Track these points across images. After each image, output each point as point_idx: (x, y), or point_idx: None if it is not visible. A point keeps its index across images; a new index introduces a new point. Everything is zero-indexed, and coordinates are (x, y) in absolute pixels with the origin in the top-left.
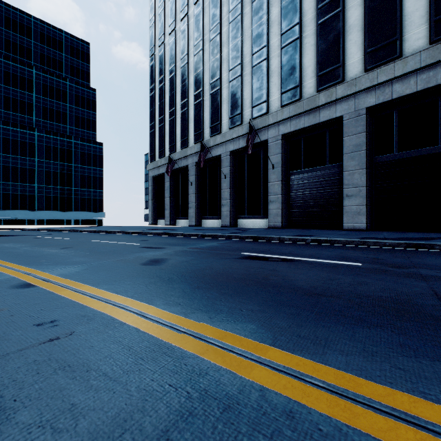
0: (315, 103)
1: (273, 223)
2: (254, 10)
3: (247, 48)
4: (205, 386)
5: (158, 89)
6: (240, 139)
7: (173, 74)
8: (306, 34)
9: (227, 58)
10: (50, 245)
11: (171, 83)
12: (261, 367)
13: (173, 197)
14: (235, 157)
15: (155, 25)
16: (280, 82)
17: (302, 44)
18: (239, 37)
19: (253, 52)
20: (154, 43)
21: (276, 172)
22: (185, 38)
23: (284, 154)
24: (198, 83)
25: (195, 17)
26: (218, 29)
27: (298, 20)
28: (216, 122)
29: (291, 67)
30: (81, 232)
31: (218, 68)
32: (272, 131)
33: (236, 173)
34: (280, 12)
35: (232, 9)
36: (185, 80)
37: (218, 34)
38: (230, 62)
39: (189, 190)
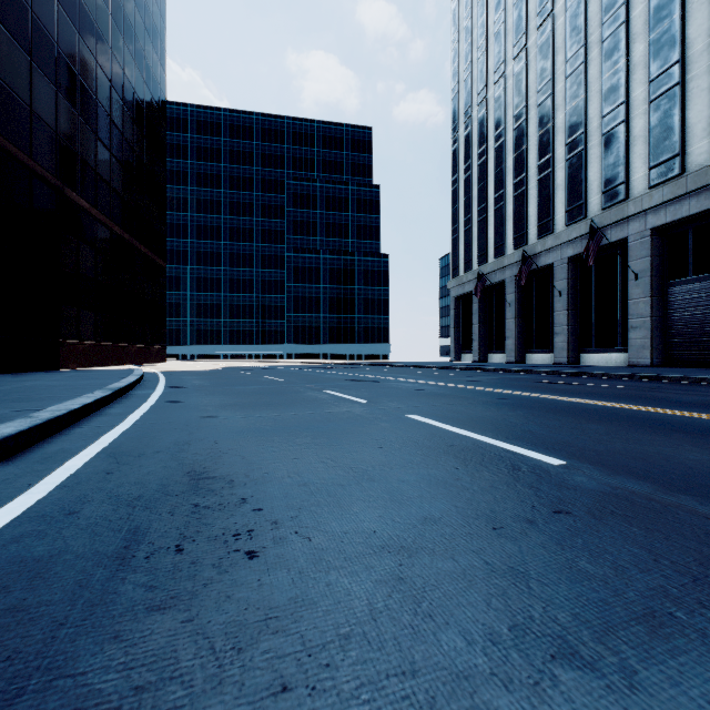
0: (706, 178)
1: (635, 359)
2: (605, 54)
3: (593, 109)
4: (494, 392)
5: (463, 180)
6: (583, 239)
7: (484, 158)
8: (693, 75)
9: (562, 127)
10: (392, 373)
11: (480, 170)
12: (509, 392)
13: (484, 323)
14: (576, 264)
15: (458, 96)
16: (647, 151)
17: (686, 91)
18: (581, 95)
19: (604, 113)
20: (457, 120)
21: (641, 284)
22: (501, 107)
23: (657, 257)
24: (519, 167)
25: (515, 77)
26: (548, 88)
27: (678, 57)
28: (546, 218)
29: (665, 129)
30: (390, 367)
31: (549, 143)
32: (634, 225)
33: (577, 288)
34: (647, 49)
35: (570, 57)
36: (500, 164)
37: (549, 96)
38: (567, 132)
39: (507, 314)
